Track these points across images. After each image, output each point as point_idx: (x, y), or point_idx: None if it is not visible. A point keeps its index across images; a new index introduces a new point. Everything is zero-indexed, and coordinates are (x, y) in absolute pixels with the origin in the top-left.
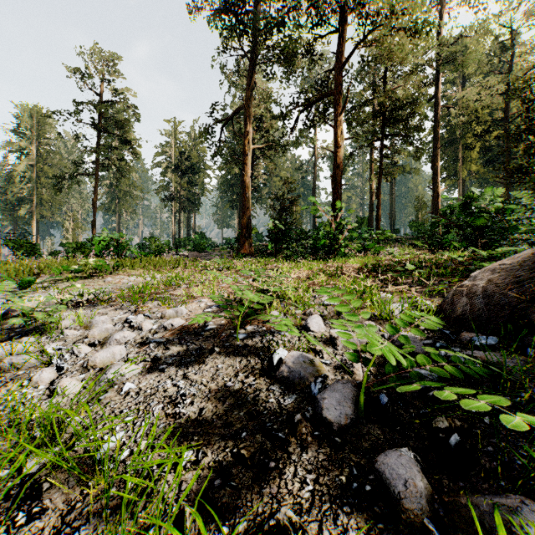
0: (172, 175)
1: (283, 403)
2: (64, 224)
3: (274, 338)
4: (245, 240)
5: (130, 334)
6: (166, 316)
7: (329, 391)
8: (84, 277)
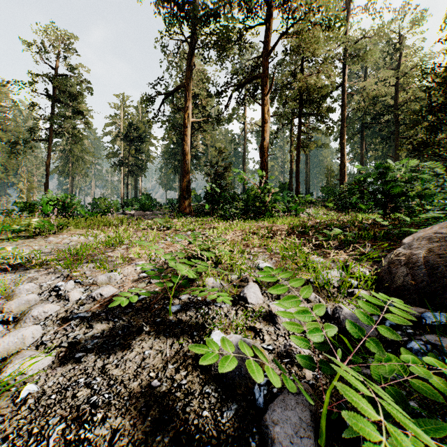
0: (121, 143)
1: (221, 419)
2: (19, 185)
3: (210, 312)
4: (185, 201)
5: (52, 308)
6: (98, 283)
7: (281, 410)
8: (27, 236)
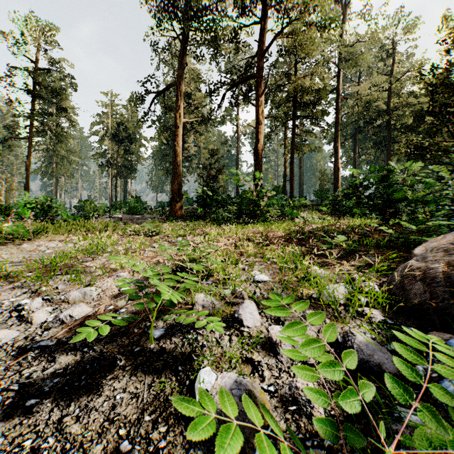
0: (109, 143)
1: None
2: None
3: (199, 338)
4: (176, 204)
5: (9, 335)
6: (70, 300)
7: None
8: None
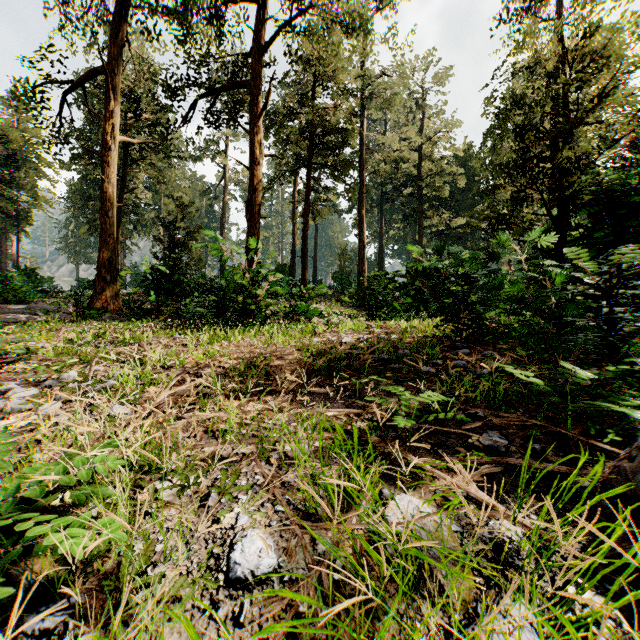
0: None
1: None
2: None
3: None
4: (105, 286)
5: None
6: None
7: None
8: None
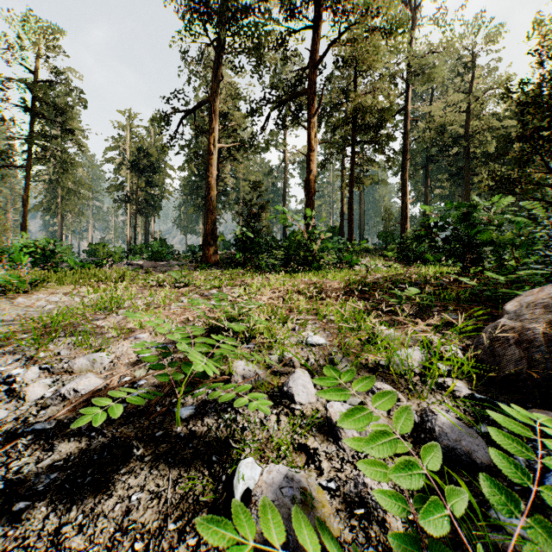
0: (127, 173)
1: None
2: None
3: (238, 418)
4: (210, 248)
5: None
6: (75, 370)
7: None
8: None
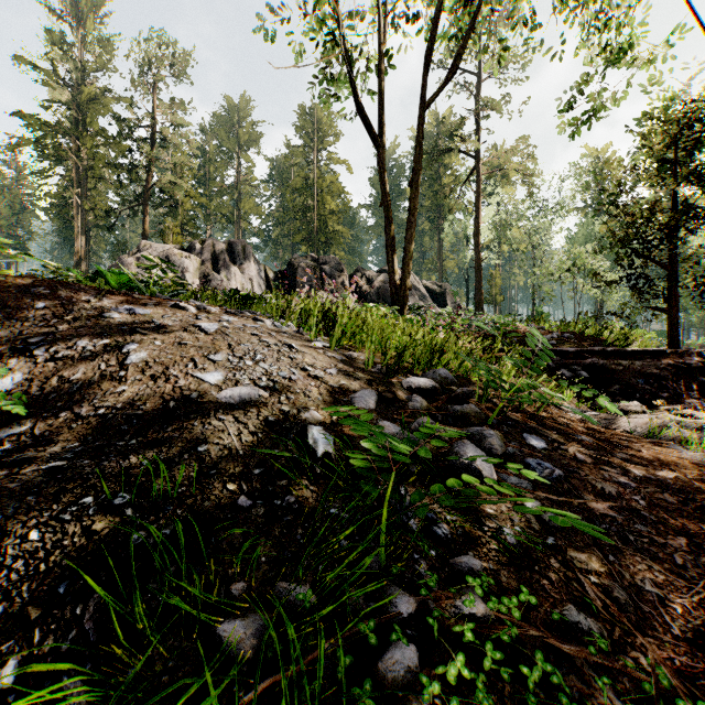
0: None
1: None
2: None
3: None
4: None
5: None
6: None
7: None
8: None
